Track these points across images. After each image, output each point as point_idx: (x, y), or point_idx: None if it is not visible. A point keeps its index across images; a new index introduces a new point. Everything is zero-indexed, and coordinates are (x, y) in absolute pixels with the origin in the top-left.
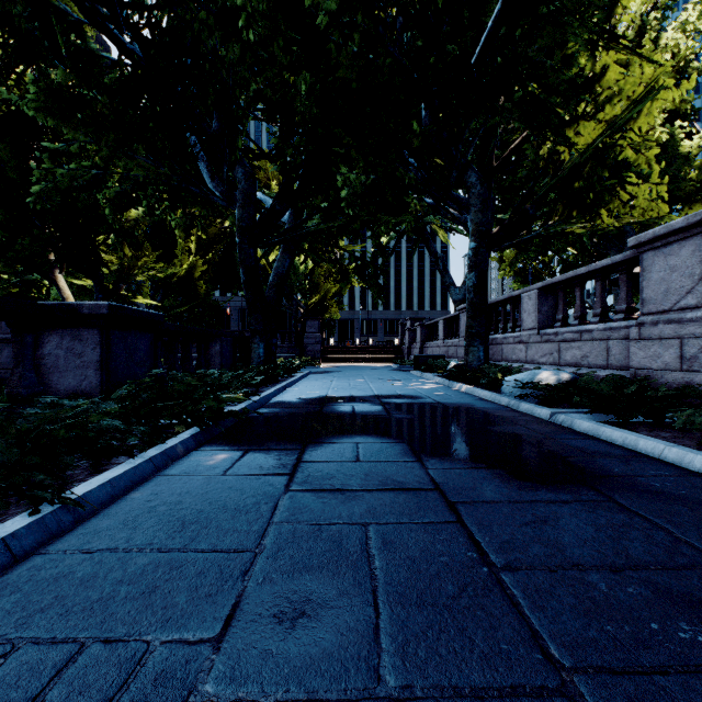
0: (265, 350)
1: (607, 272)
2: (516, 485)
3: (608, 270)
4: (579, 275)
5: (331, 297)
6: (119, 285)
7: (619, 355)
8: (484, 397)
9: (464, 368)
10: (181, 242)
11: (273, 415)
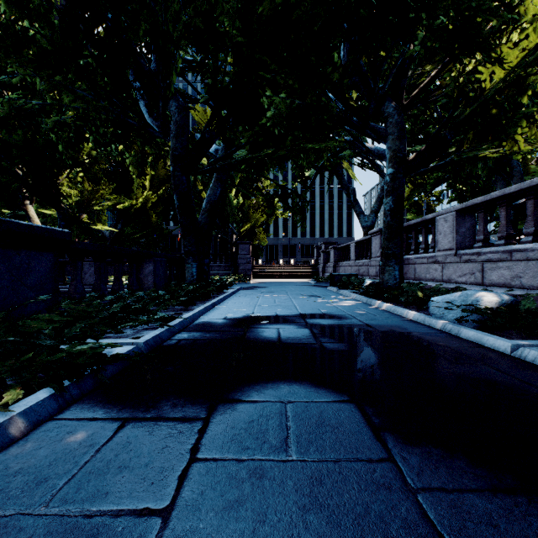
0: (198, 269)
1: None
2: None
3: None
4: (508, 194)
5: (260, 226)
6: (79, 214)
7: None
8: (410, 317)
9: (380, 285)
10: (137, 181)
11: (190, 342)
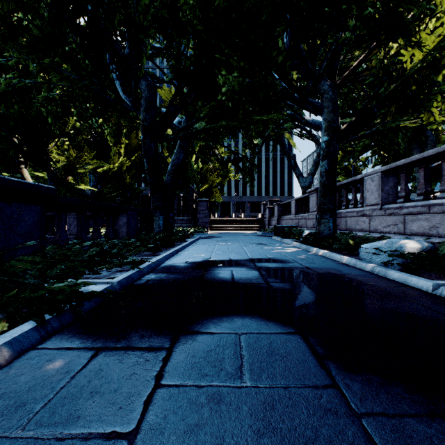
0: (164, 221)
1: None
2: None
3: None
4: (426, 157)
5: (216, 186)
6: (66, 176)
7: None
8: (343, 262)
9: (317, 235)
10: (113, 149)
11: (157, 282)
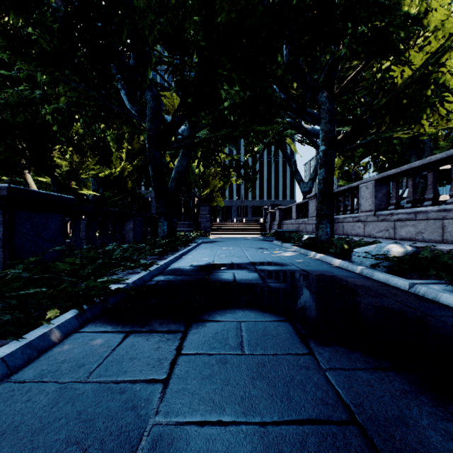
0: (168, 227)
1: (438, 164)
2: None
3: (441, 162)
4: (413, 168)
5: (217, 190)
6: (69, 181)
7: None
8: (337, 265)
9: (315, 240)
10: (115, 153)
11: (167, 283)
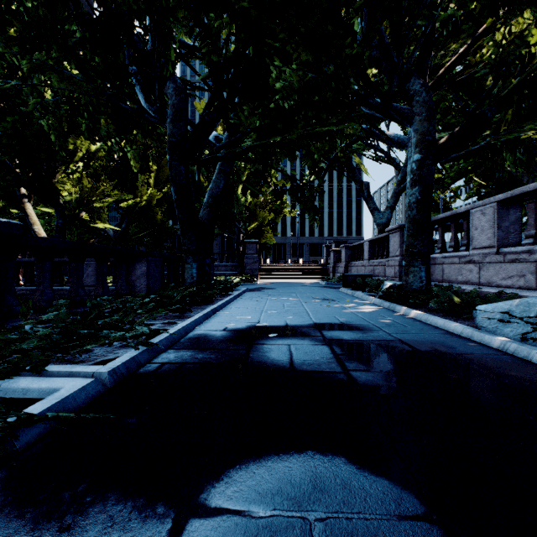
0: (198, 270)
1: None
2: None
3: None
4: None
5: (267, 224)
6: (78, 212)
7: None
8: (450, 330)
9: (403, 288)
10: (141, 178)
11: (175, 368)
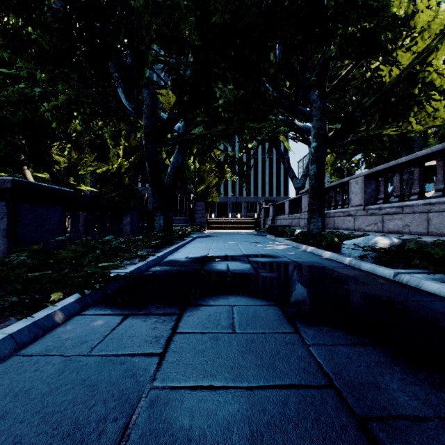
0: (164, 221)
1: (424, 160)
2: (424, 378)
3: (426, 158)
4: (400, 164)
5: (212, 187)
6: (67, 177)
7: (439, 225)
8: (327, 257)
9: (307, 234)
10: (112, 150)
11: (163, 273)
